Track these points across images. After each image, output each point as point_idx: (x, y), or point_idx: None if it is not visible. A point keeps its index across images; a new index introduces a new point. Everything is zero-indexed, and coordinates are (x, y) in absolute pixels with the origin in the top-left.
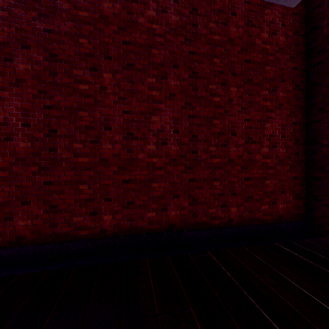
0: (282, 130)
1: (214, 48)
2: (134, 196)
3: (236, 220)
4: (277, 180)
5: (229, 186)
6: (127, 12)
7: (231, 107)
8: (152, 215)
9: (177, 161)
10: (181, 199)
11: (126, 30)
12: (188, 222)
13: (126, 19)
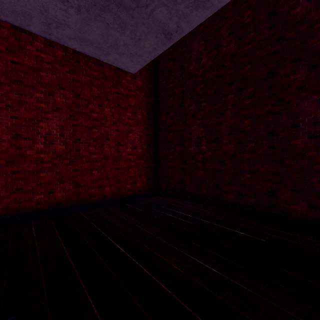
0: (140, 138)
1: (93, 80)
2: (23, 184)
3: (109, 196)
4: (137, 169)
5: (104, 173)
6: (15, 38)
7: (105, 121)
8: (41, 197)
9: (63, 156)
10: (66, 184)
11: (15, 52)
12: (73, 200)
13: (15, 44)
